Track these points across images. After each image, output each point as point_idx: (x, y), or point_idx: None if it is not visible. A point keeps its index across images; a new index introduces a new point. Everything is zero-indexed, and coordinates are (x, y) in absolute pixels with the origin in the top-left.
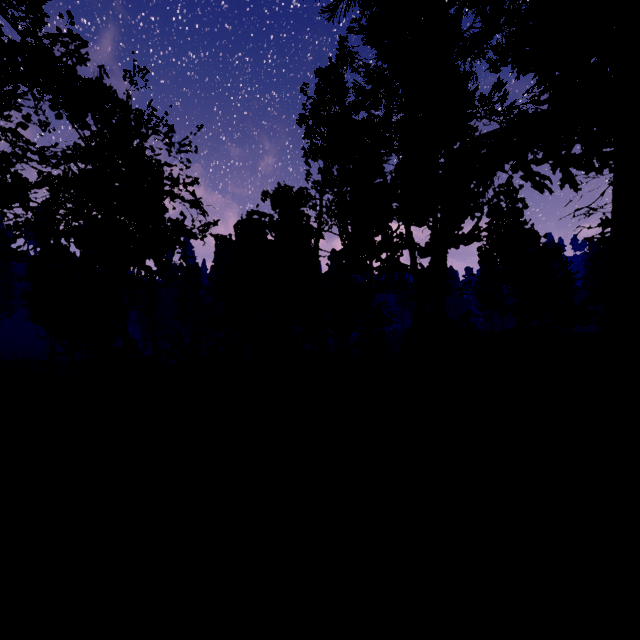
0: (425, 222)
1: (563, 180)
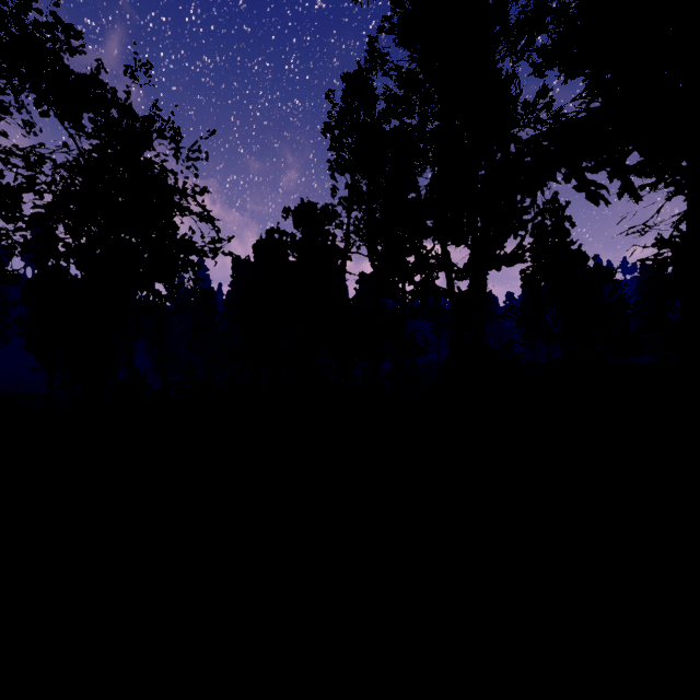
0: (463, 241)
1: (622, 190)
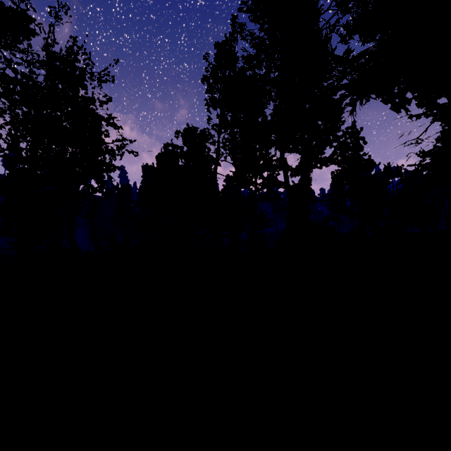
0: (296, 150)
1: (421, 99)
